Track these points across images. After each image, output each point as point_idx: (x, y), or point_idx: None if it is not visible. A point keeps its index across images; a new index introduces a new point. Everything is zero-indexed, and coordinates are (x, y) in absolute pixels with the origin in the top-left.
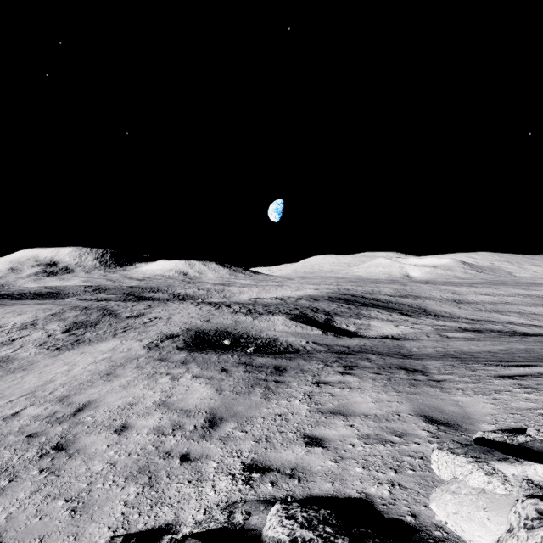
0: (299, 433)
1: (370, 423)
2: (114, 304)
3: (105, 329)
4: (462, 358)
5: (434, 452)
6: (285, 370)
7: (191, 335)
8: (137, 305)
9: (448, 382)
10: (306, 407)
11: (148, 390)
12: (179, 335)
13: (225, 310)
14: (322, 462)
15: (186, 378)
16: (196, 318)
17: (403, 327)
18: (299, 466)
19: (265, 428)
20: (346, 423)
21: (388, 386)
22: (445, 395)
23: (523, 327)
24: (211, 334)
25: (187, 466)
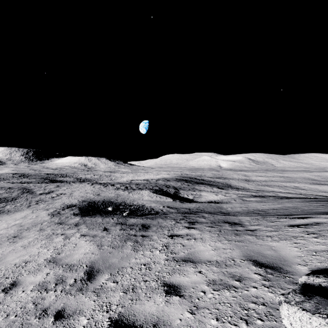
0: (160, 281)
1: (214, 269)
2: (32, 185)
3: (22, 202)
4: (260, 213)
5: (284, 307)
6: (149, 227)
7: (85, 205)
8: (49, 186)
9: (259, 231)
10: (164, 256)
11: (44, 249)
12: (76, 205)
13: (110, 188)
14: (181, 314)
15: (75, 237)
16: (90, 193)
17: (220, 195)
18: (160, 320)
19: (133, 278)
20: (196, 270)
21: (220, 236)
22: (261, 241)
23: (283, 194)
24: (100, 204)
25: (59, 325)
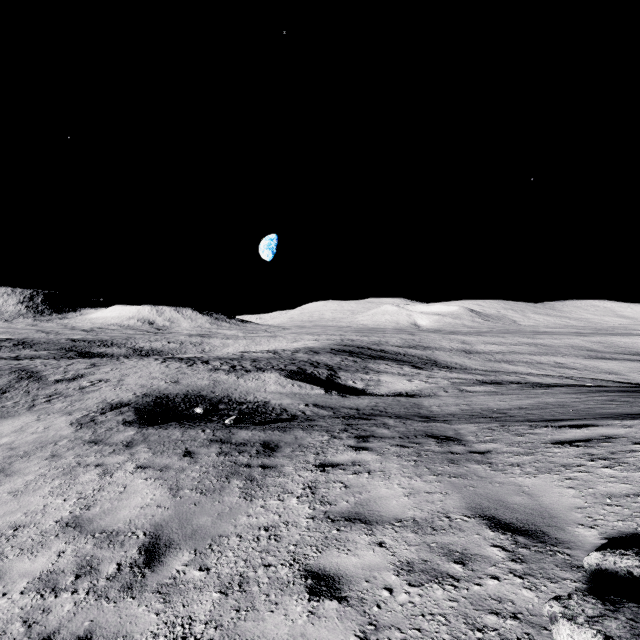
0: (298, 565)
1: (409, 537)
2: (41, 362)
3: (18, 399)
4: (496, 418)
5: (563, 629)
6: (277, 447)
7: (148, 403)
8: (76, 364)
9: (495, 454)
10: (308, 511)
11: (56, 497)
12: (130, 403)
13: (201, 368)
14: None
15: (125, 471)
16: (159, 379)
17: (417, 381)
18: None
19: (242, 559)
20: (372, 540)
21: (420, 466)
22: (501, 476)
23: (535, 378)
24: (178, 400)
25: None
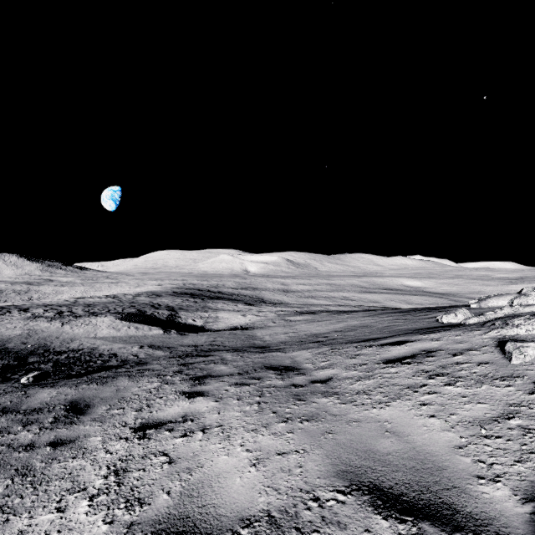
0: None
1: None
2: None
3: None
4: (322, 342)
5: None
6: (88, 407)
7: None
8: None
9: (337, 381)
10: (100, 528)
11: None
12: None
13: (15, 316)
14: None
15: None
16: None
17: (250, 315)
18: None
19: None
20: None
21: (265, 409)
22: (354, 410)
23: (334, 307)
24: None
25: None
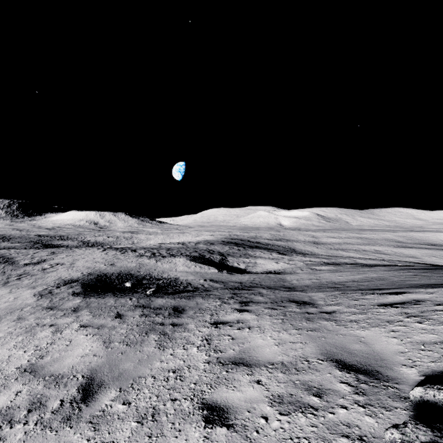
0: (197, 399)
1: (279, 376)
2: (14, 251)
3: None
4: (337, 288)
5: None
6: (183, 310)
7: (92, 279)
8: (40, 252)
9: (338, 313)
10: (205, 357)
11: (19, 349)
12: (78, 280)
13: (130, 255)
14: None
15: (71, 329)
16: (100, 262)
17: (282, 263)
18: None
19: (155, 395)
20: (252, 379)
21: (286, 323)
22: (344, 330)
23: (362, 260)
24: (114, 277)
25: None
